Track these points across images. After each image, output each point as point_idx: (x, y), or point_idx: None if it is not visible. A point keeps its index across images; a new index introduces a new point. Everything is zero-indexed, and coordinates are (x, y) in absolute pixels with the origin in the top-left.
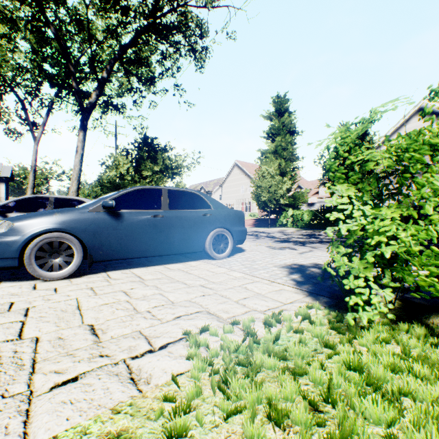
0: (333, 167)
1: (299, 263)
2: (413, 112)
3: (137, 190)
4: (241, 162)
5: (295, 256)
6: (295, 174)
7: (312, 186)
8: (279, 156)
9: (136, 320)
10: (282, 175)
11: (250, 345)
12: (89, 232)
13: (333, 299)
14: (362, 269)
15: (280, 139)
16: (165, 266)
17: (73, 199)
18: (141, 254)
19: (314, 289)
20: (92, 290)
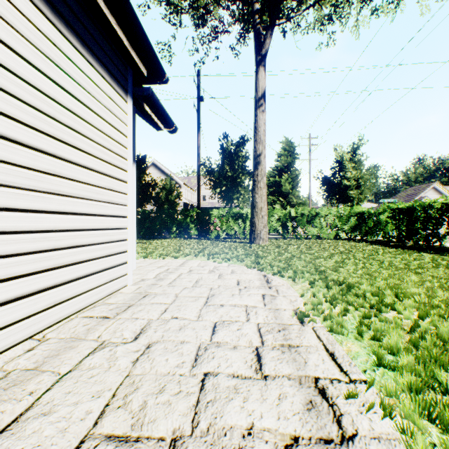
0: None
1: None
2: (151, 164)
3: None
4: None
5: None
6: None
7: None
8: None
9: None
10: None
11: None
12: None
13: None
14: None
15: None
16: None
17: None
18: None
19: None
20: None
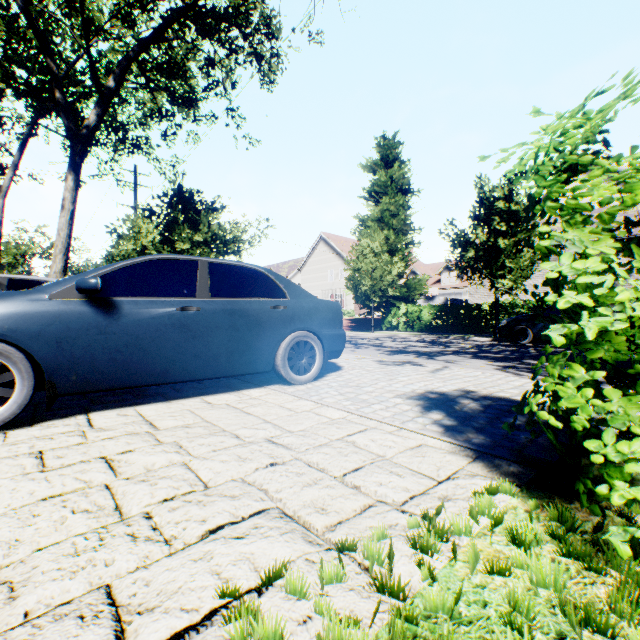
0: (554, 193)
1: (437, 389)
2: None
3: (150, 261)
4: (330, 236)
5: (426, 376)
6: (409, 253)
7: (431, 272)
8: (386, 226)
9: (110, 547)
10: (391, 255)
11: (397, 638)
12: (48, 338)
13: (525, 466)
14: (636, 418)
15: (388, 201)
16: (204, 399)
17: (45, 282)
18: (157, 378)
19: (481, 442)
20: (41, 458)
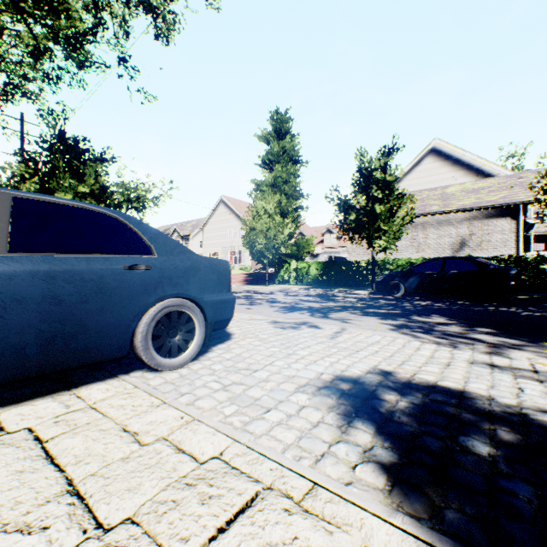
0: None
1: (347, 372)
2: (425, 153)
3: None
4: (229, 199)
5: (329, 347)
6: (298, 216)
7: (316, 234)
8: (279, 191)
9: None
10: (283, 217)
11: None
12: None
13: None
14: None
15: (281, 169)
16: None
17: None
18: None
19: (466, 526)
20: None
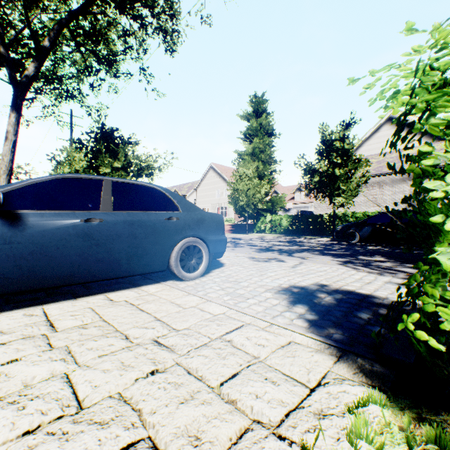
0: (436, 108)
1: (298, 284)
2: (383, 121)
3: (58, 179)
4: (217, 165)
5: (289, 272)
6: (273, 178)
7: (288, 192)
8: (257, 159)
9: None
10: (260, 179)
11: None
12: None
13: (384, 365)
14: None
15: (258, 141)
16: (107, 296)
17: None
18: (62, 280)
19: (341, 338)
20: None
